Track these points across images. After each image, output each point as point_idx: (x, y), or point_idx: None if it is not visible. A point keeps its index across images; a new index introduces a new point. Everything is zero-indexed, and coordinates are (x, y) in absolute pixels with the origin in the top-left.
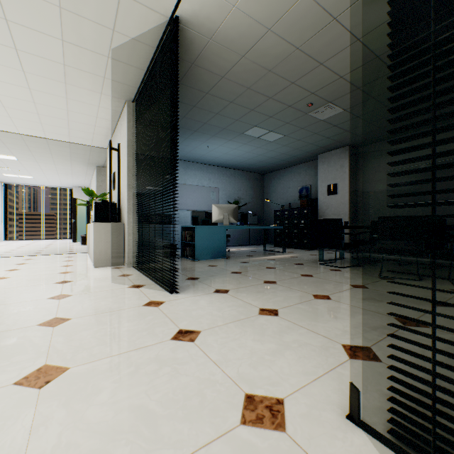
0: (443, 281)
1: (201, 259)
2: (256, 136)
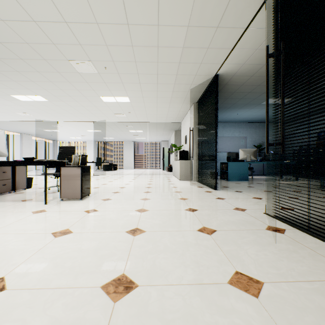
0: None
1: (232, 180)
2: (270, 103)
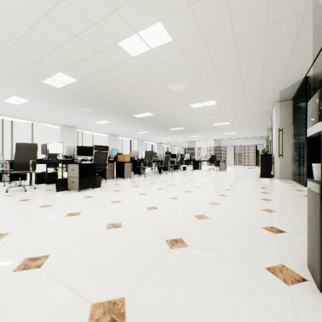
0: None
1: None
2: None
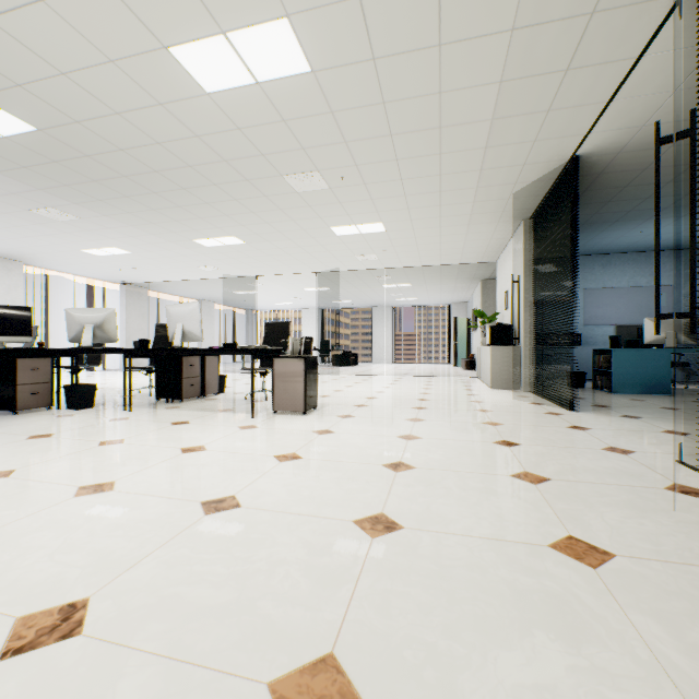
0: None
1: (622, 393)
2: None
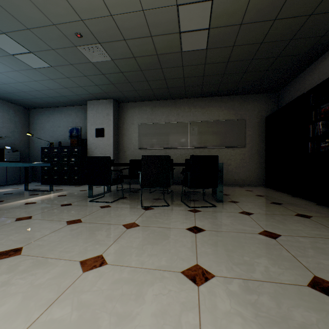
0: (180, 203)
1: None
2: (9, 51)
